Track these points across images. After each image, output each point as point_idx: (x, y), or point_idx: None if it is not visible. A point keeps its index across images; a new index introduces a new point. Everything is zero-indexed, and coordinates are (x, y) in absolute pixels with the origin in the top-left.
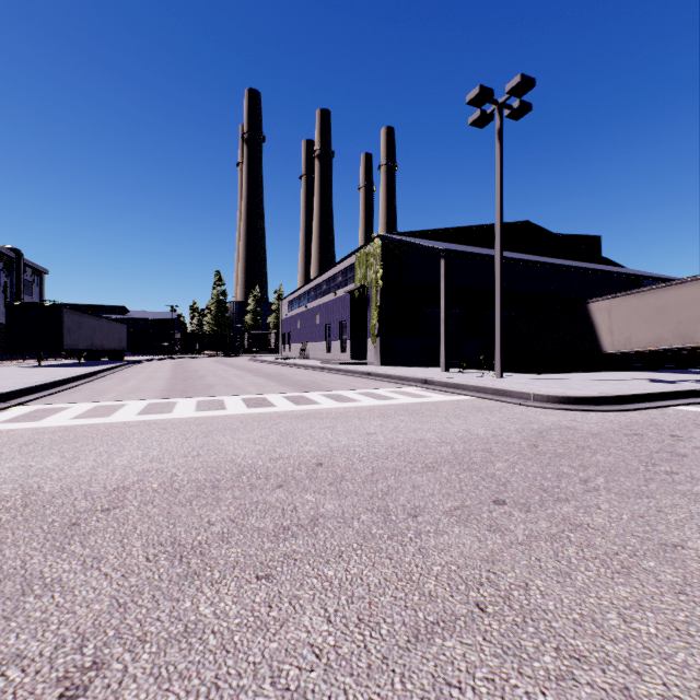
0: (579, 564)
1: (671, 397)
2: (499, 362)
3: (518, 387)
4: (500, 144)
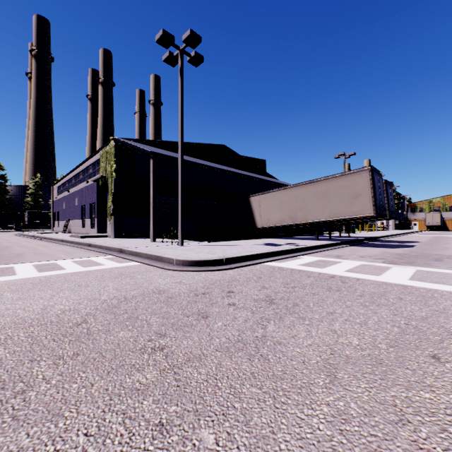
0: None
1: (267, 256)
2: (180, 234)
3: (175, 254)
4: (181, 79)
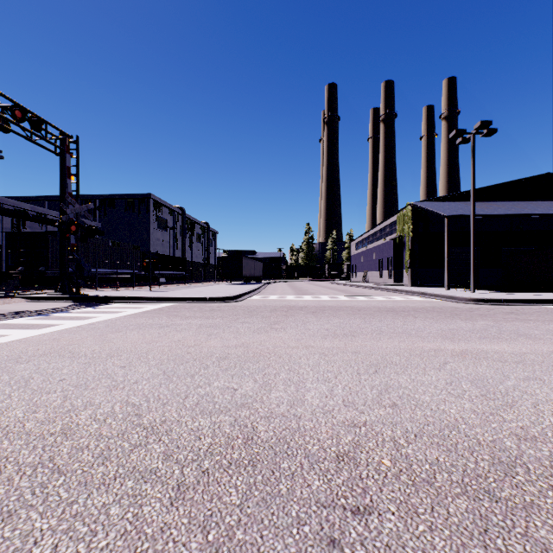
0: (388, 314)
1: None
2: (472, 284)
3: (464, 296)
4: (473, 157)
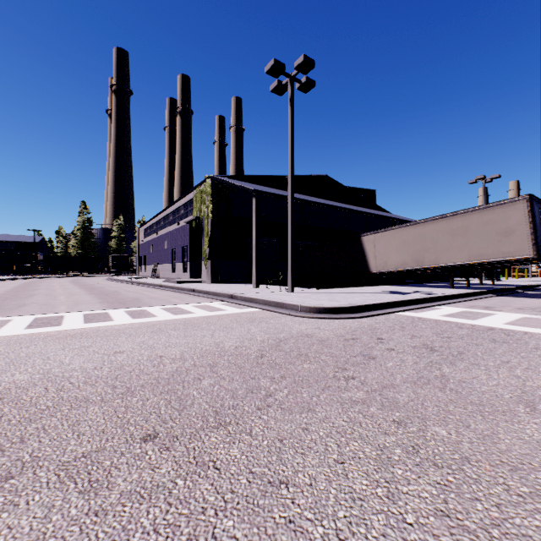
0: None
1: (398, 305)
2: (291, 280)
3: (295, 300)
4: (291, 109)
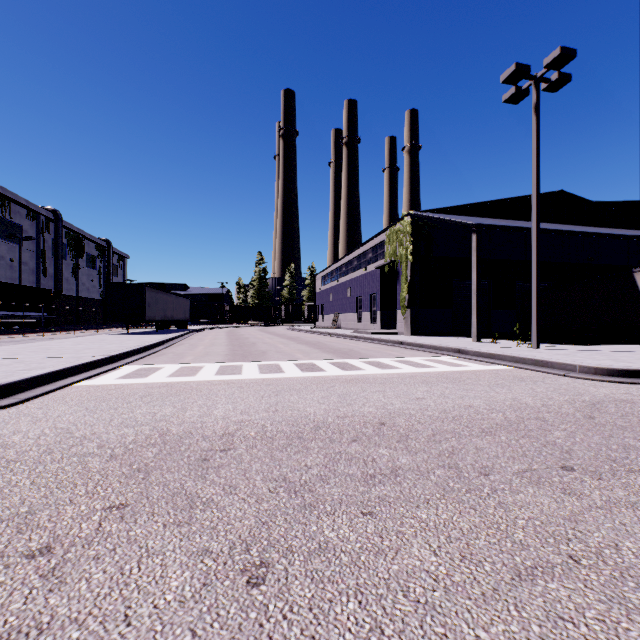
0: None
1: None
2: (535, 333)
3: (560, 358)
4: (537, 118)
